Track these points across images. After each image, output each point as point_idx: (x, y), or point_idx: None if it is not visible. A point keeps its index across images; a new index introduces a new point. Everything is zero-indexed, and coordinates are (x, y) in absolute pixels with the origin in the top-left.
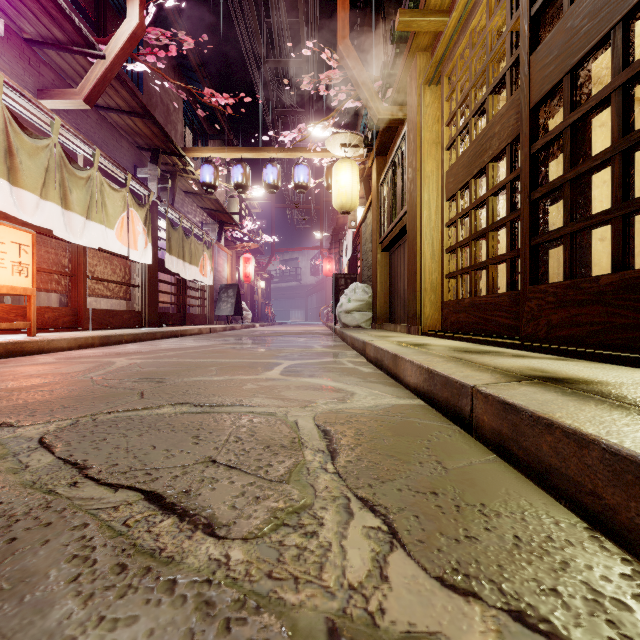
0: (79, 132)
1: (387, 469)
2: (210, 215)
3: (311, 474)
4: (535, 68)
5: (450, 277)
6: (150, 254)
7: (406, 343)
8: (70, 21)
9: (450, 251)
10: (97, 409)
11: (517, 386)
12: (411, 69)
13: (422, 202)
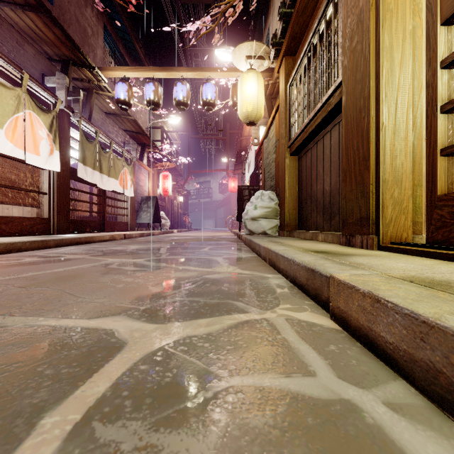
0: None
1: None
2: (133, 138)
3: None
4: None
5: None
6: (57, 161)
7: None
8: None
9: None
10: None
11: None
12: None
13: (381, 48)
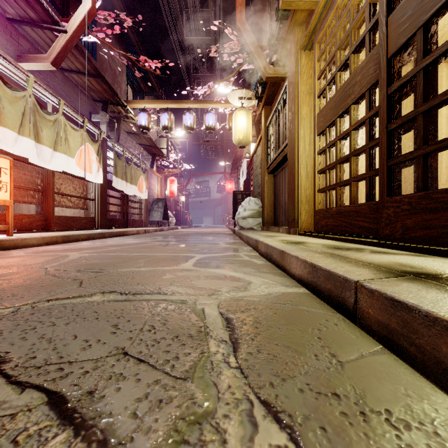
0: (49, 87)
1: (286, 363)
2: (145, 149)
3: (214, 369)
4: (392, 27)
5: (320, 192)
6: (101, 176)
7: (289, 241)
8: (40, 4)
9: (320, 172)
10: (39, 297)
11: (398, 282)
12: (291, 39)
13: (299, 137)
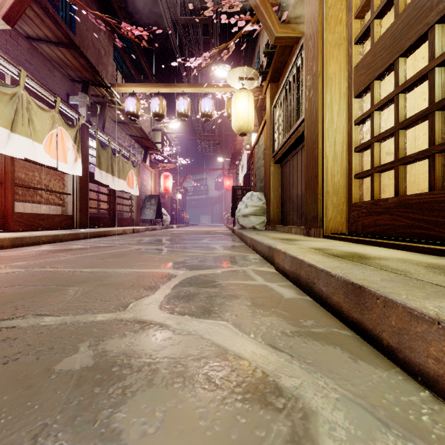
0: (8, 56)
1: None
2: (137, 142)
3: None
4: None
5: (361, 177)
6: (80, 167)
7: (332, 252)
8: None
9: (361, 149)
10: None
11: None
12: None
13: (324, 104)
